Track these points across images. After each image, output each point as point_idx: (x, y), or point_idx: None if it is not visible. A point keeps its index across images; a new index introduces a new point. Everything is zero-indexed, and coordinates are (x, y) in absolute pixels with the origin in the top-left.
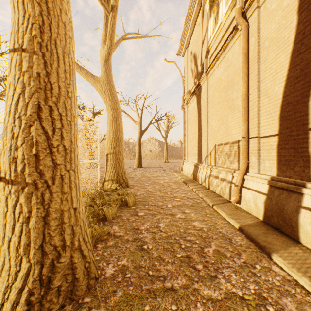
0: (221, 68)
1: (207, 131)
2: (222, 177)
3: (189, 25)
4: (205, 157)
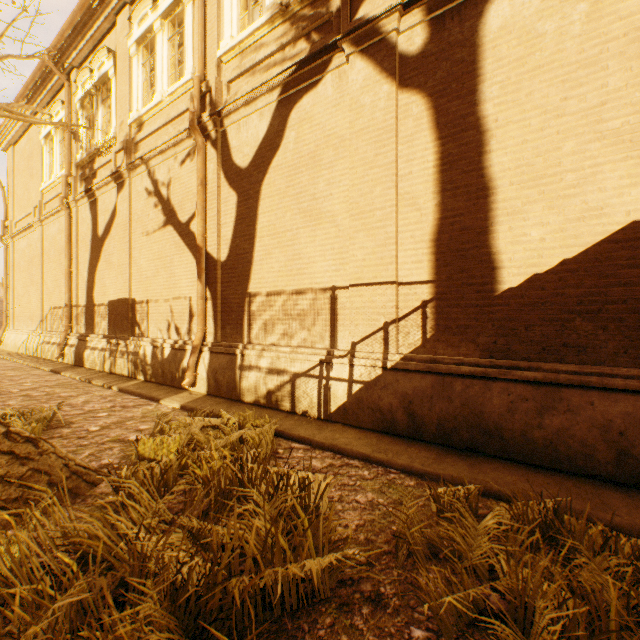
0: (57, 227)
1: (43, 290)
2: (55, 341)
3: (16, 125)
4: (41, 321)
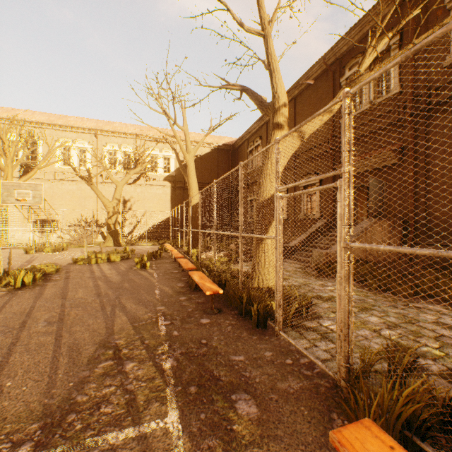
0: None
1: None
2: None
3: None
4: None
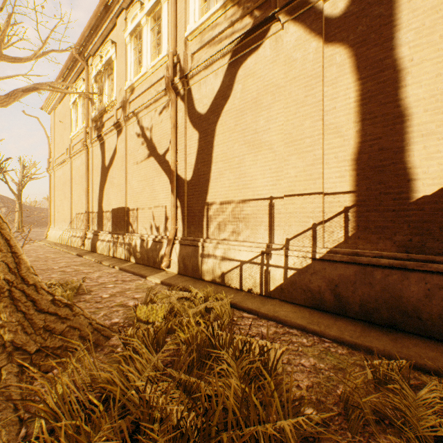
0: (80, 161)
1: (72, 202)
2: (79, 235)
3: (56, 97)
4: (70, 222)
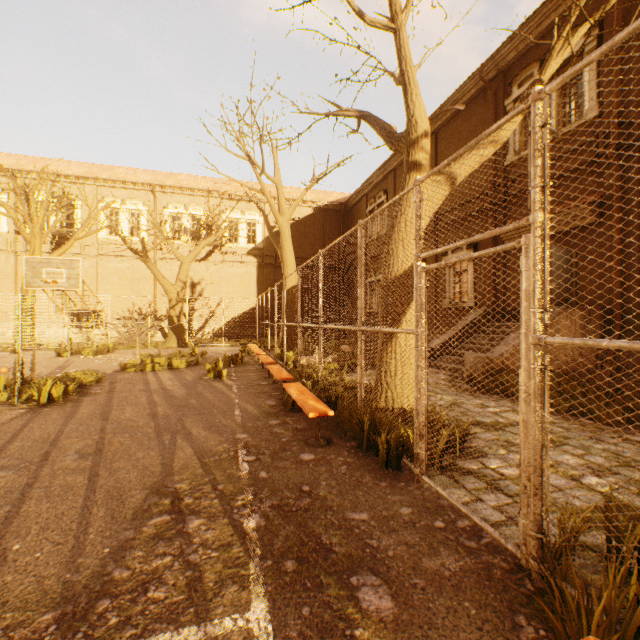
0: None
1: None
2: None
3: None
4: None
